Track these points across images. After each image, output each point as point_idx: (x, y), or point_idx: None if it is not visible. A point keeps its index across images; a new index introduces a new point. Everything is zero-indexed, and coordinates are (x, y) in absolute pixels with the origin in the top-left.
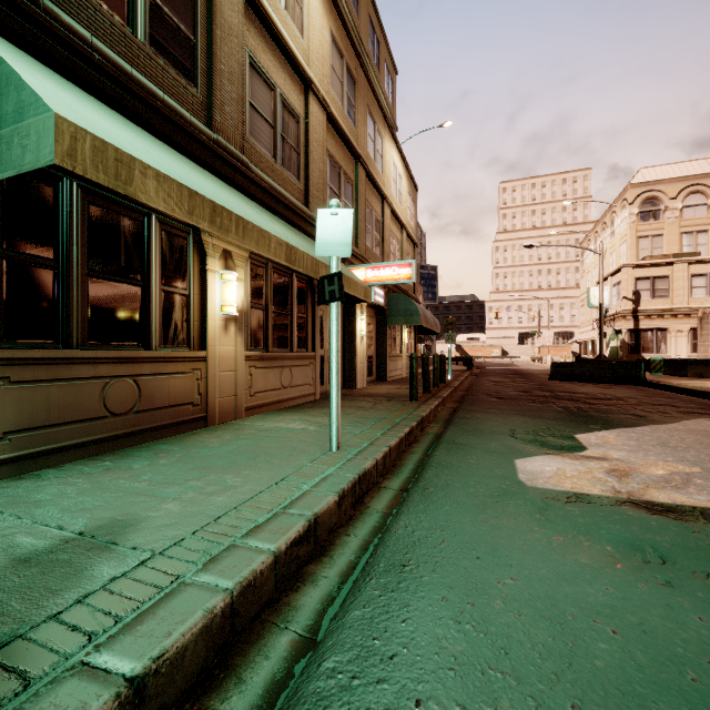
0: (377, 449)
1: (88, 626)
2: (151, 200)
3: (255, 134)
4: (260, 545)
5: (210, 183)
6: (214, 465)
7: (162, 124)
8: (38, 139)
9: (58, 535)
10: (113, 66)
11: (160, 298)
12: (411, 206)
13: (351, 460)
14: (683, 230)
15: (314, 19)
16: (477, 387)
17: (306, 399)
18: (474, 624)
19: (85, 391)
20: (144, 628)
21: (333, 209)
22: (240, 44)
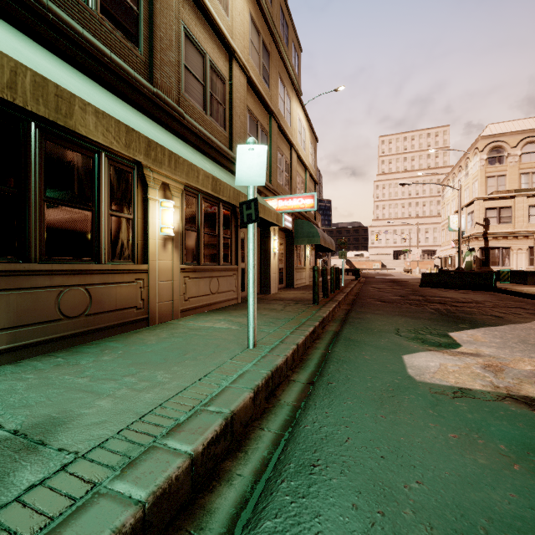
0: (287, 347)
1: None
2: (90, 133)
3: (189, 91)
4: (178, 446)
5: (148, 125)
6: (149, 361)
7: (109, 77)
8: None
9: None
10: (66, 26)
11: (108, 221)
12: (312, 153)
13: (265, 357)
14: (522, 171)
15: (237, 2)
16: (364, 293)
17: (230, 303)
18: None
19: (42, 298)
20: None
21: (250, 145)
22: (176, 17)
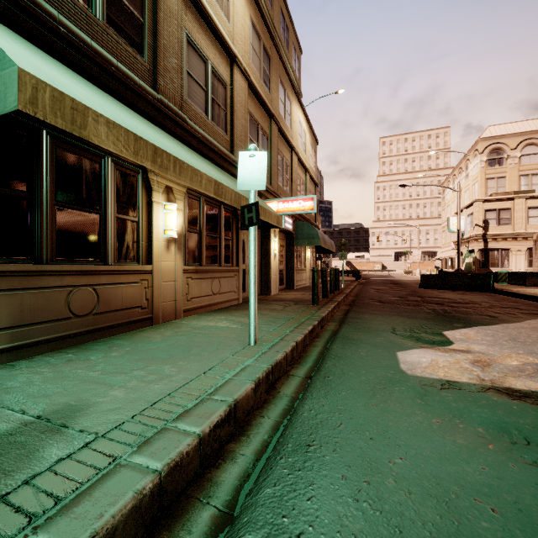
0: (287, 344)
1: (30, 507)
2: (102, 142)
3: (191, 96)
4: (187, 428)
5: (153, 132)
6: (155, 357)
7: (116, 86)
8: (5, 89)
9: (19, 418)
10: (76, 38)
11: (115, 224)
12: (312, 155)
13: (265, 353)
14: (521, 173)
15: (238, 8)
16: (364, 294)
17: (232, 303)
18: (370, 502)
19: (53, 297)
20: (80, 509)
21: (251, 152)
22: (179, 25)
